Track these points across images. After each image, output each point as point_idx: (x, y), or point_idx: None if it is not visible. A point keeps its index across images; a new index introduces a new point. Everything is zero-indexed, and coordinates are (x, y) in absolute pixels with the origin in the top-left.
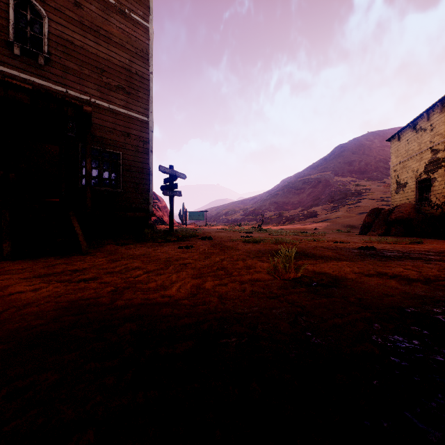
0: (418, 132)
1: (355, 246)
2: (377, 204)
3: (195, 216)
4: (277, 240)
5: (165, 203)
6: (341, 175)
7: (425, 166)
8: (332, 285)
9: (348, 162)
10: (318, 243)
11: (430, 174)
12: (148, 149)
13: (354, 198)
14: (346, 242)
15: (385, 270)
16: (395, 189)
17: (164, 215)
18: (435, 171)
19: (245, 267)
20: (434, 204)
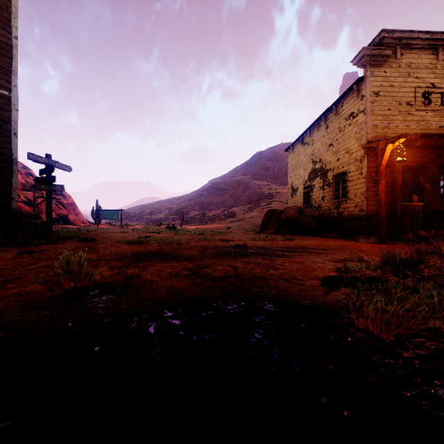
0: (304, 145)
1: (234, 244)
2: (284, 205)
3: (109, 215)
4: (161, 241)
5: (72, 199)
6: (259, 179)
7: (309, 175)
8: (110, 292)
9: (264, 168)
10: (206, 242)
11: (311, 181)
12: (10, 130)
13: (267, 200)
14: (234, 240)
15: (208, 269)
16: (291, 193)
17: (70, 214)
18: (314, 179)
19: (54, 275)
20: (314, 206)
